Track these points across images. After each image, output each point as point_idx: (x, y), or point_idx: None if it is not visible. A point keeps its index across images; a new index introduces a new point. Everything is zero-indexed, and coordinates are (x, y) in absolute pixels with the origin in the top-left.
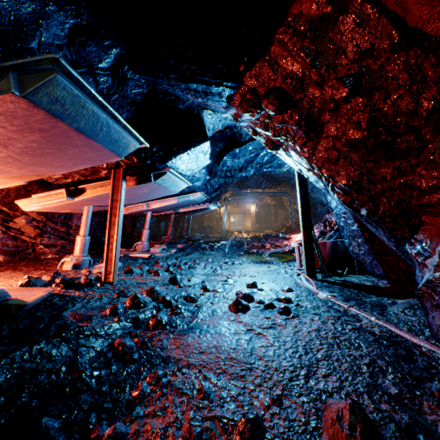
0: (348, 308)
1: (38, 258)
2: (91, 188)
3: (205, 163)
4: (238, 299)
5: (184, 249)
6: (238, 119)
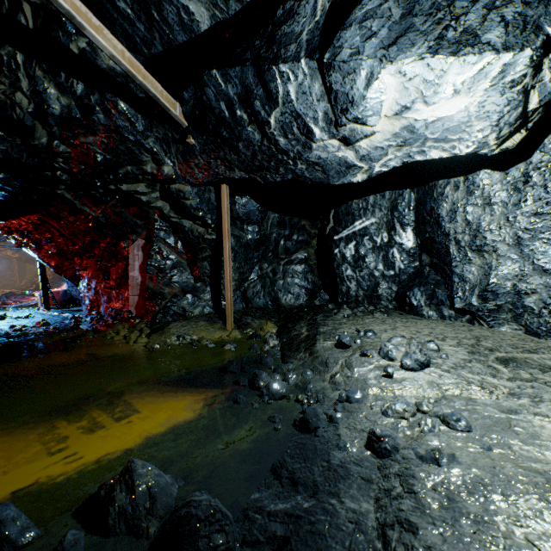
0: (61, 314)
1: None
2: None
3: None
4: None
5: None
6: None
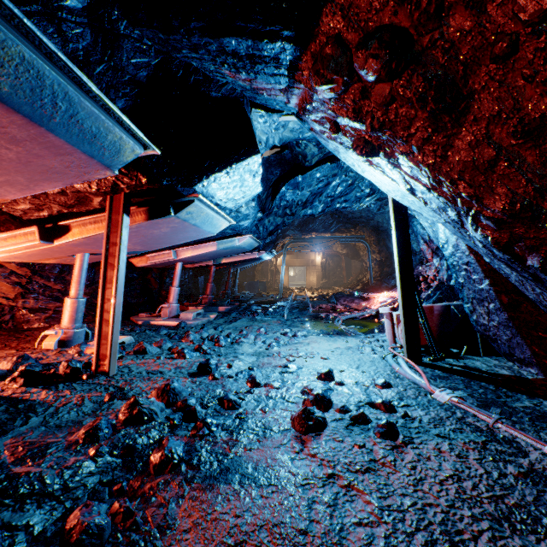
0: (494, 423)
1: (20, 327)
2: (78, 226)
3: (255, 190)
4: (308, 408)
5: (228, 313)
6: (308, 106)
